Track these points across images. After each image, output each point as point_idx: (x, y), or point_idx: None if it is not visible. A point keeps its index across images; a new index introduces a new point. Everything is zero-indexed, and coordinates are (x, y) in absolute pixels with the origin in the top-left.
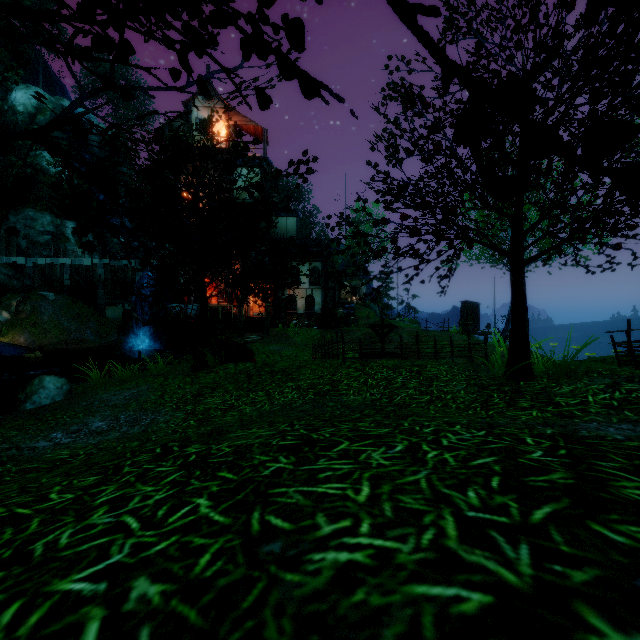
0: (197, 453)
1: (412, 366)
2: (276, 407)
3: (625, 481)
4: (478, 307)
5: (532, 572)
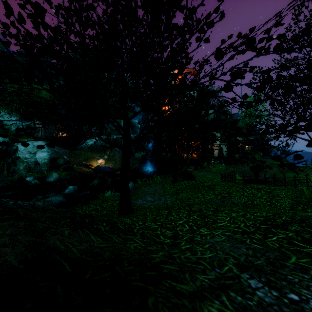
0: (188, 209)
1: (267, 189)
2: (206, 200)
3: (293, 226)
4: None
5: (252, 230)
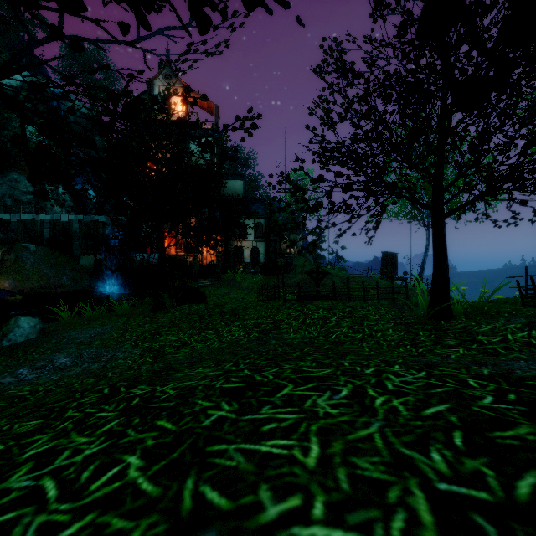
0: (141, 395)
1: (344, 307)
2: (224, 344)
3: None
4: (396, 257)
5: None
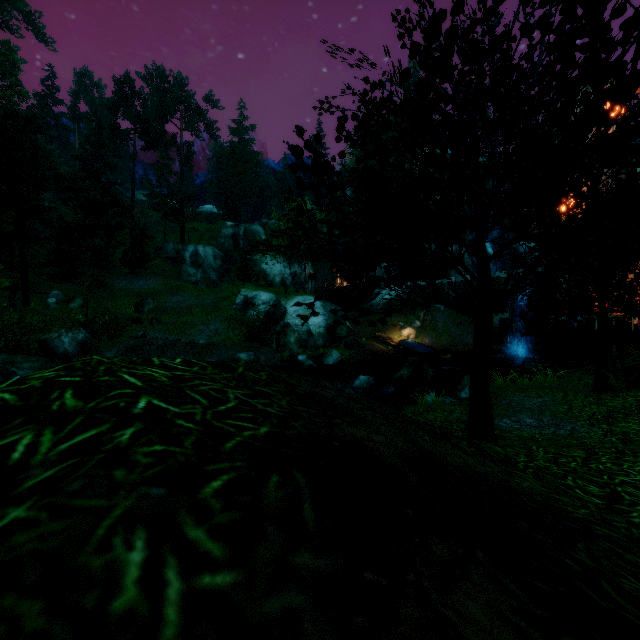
0: None
1: None
2: None
3: None
4: None
5: None
